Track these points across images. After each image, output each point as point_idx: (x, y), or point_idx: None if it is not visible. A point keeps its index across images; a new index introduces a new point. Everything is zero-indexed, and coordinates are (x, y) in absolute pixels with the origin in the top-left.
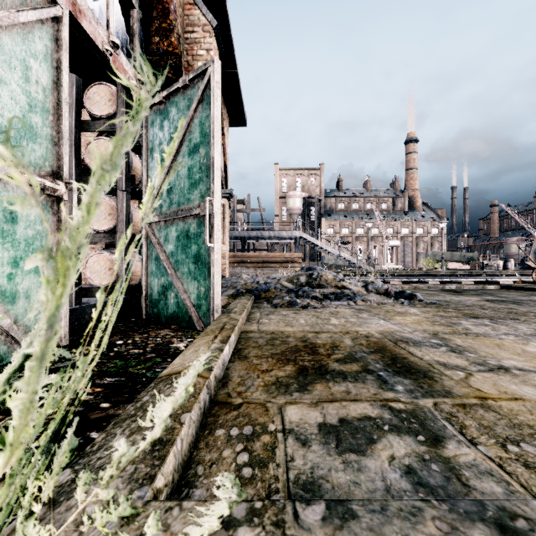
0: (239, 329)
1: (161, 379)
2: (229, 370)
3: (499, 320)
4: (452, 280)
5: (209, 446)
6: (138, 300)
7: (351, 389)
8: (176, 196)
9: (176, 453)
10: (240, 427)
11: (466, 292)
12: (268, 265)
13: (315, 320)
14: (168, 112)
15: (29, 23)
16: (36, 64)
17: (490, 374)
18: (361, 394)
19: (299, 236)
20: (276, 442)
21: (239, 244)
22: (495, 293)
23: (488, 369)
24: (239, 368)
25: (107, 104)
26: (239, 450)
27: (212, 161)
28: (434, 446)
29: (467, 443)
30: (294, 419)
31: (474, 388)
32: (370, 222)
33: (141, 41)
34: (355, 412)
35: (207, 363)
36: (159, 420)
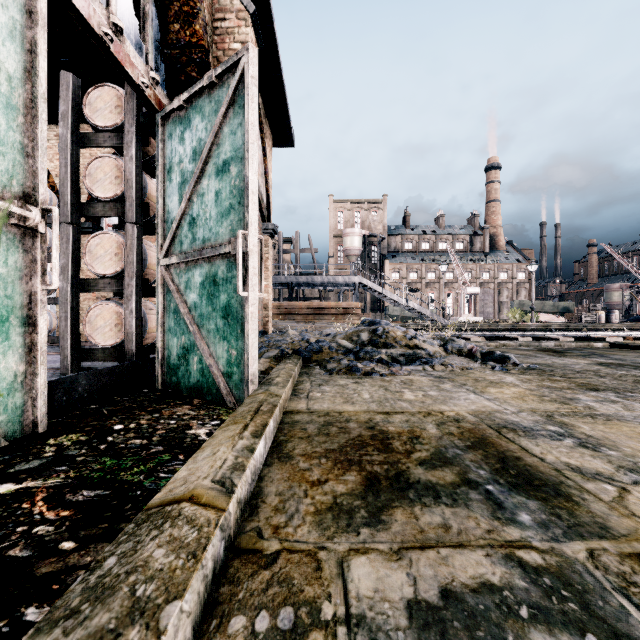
0: (282, 409)
1: (147, 514)
2: (262, 481)
3: (628, 393)
4: (547, 336)
5: None
6: (154, 364)
7: (450, 521)
8: (200, 229)
9: None
10: (273, 611)
11: (570, 352)
12: (321, 318)
13: (383, 393)
14: (190, 120)
15: None
16: None
17: None
18: (467, 530)
19: (358, 282)
20: None
21: (285, 292)
22: (606, 354)
23: None
24: (277, 478)
25: (113, 111)
26: None
27: (246, 182)
28: None
29: None
30: (364, 589)
31: None
32: (444, 265)
33: (155, 29)
34: (465, 573)
35: (226, 479)
36: None
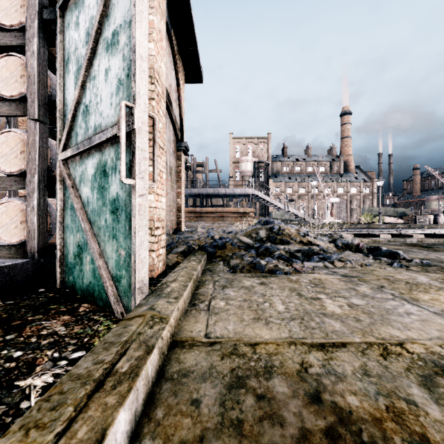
0: (168, 340)
1: None
2: None
3: None
4: (401, 233)
5: None
6: None
7: None
8: (91, 116)
9: None
10: None
11: (437, 247)
12: (224, 219)
13: (299, 302)
14: (84, 0)
15: None
16: None
17: None
18: None
19: (251, 193)
20: None
21: (198, 201)
22: None
23: None
24: None
25: (18, 11)
26: None
27: (132, 44)
28: None
29: None
30: None
31: None
32: (315, 181)
33: None
34: None
35: None
36: None
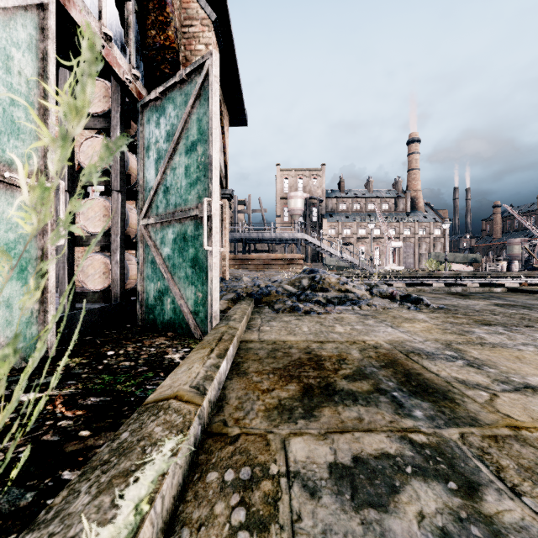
0: (239, 339)
1: (146, 407)
2: (225, 390)
3: (513, 327)
4: (457, 282)
5: (199, 498)
6: (134, 305)
7: (363, 415)
8: (172, 196)
9: (153, 519)
10: (237, 469)
11: (473, 296)
12: (269, 267)
13: (319, 327)
14: (165, 109)
15: (11, 9)
16: (18, 54)
17: (517, 395)
18: (375, 421)
19: (300, 237)
20: (279, 491)
21: (240, 246)
22: (503, 296)
23: (514, 389)
24: (237, 387)
25: (102, 101)
26: (234, 504)
27: (210, 159)
28: (469, 498)
29: (509, 493)
30: (300, 457)
31: (502, 413)
32: (372, 223)
33: (136, 35)
34: (370, 447)
35: (200, 385)
36: None
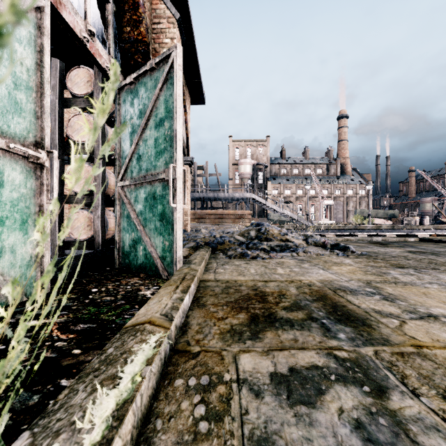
0: (198, 278)
1: (126, 330)
2: (188, 318)
3: (422, 270)
4: (378, 233)
5: (168, 398)
6: (112, 251)
7: (298, 337)
8: (144, 163)
9: (135, 410)
10: (198, 377)
11: (391, 244)
12: (223, 221)
13: (263, 270)
14: (138, 91)
15: None
16: (21, 48)
17: (421, 322)
18: (307, 342)
19: (249, 197)
20: (231, 393)
21: (199, 203)
22: (415, 245)
23: (419, 317)
24: (197, 316)
25: (86, 84)
26: (196, 402)
27: (175, 133)
28: (379, 398)
29: (410, 394)
30: (247, 368)
31: (409, 336)
32: (308, 185)
33: (114, 31)
34: (303, 361)
35: (168, 313)
36: (99, 419)
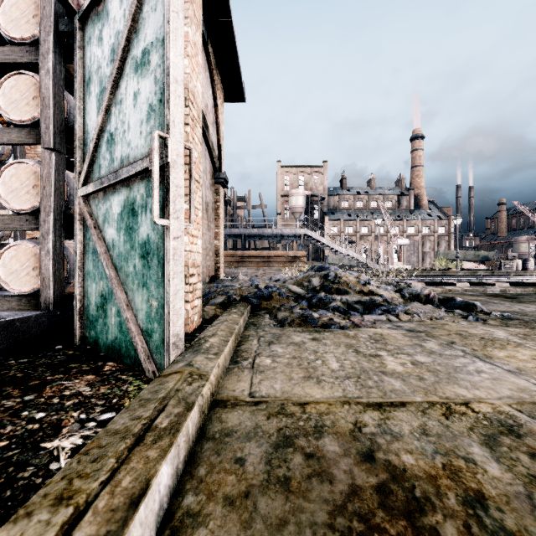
0: (208, 399)
1: None
2: None
3: None
4: (482, 281)
5: None
6: None
7: None
8: (117, 146)
9: None
10: None
11: (523, 298)
12: (270, 265)
13: (355, 359)
14: (108, 12)
15: None
16: None
17: None
18: None
19: (303, 233)
20: None
21: (239, 243)
22: None
23: None
24: None
25: (30, 22)
26: None
27: (166, 66)
28: None
29: None
30: None
31: None
32: (379, 218)
33: None
34: None
35: None
36: None
